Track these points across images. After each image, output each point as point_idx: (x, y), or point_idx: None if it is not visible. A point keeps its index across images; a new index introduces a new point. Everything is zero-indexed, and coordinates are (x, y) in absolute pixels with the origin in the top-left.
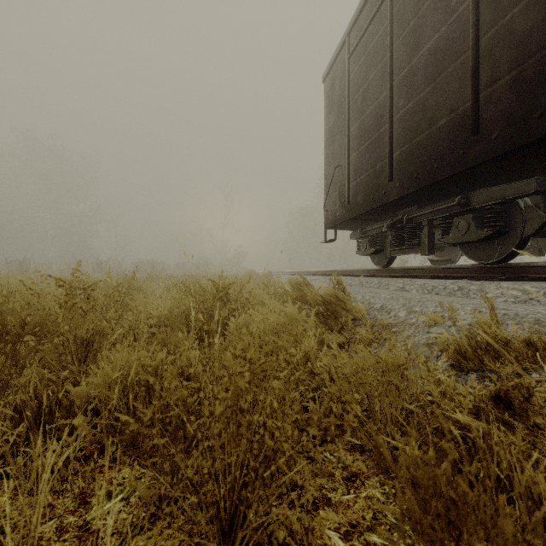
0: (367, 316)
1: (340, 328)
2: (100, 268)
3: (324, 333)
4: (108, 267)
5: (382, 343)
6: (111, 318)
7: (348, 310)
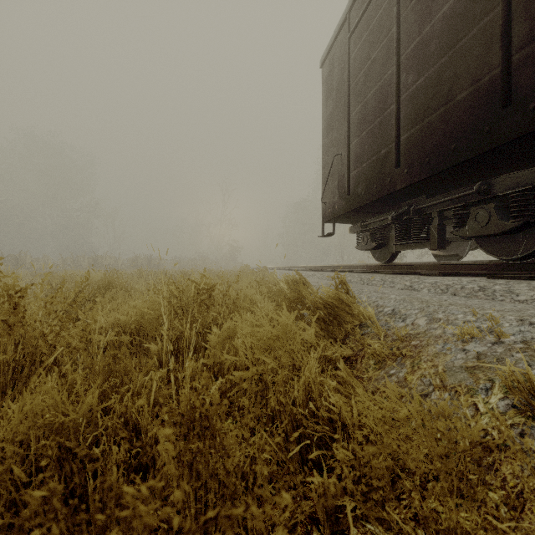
0: (378, 323)
1: (344, 336)
2: (96, 263)
3: (328, 348)
4: (104, 262)
5: (401, 361)
6: (47, 334)
7: (353, 314)
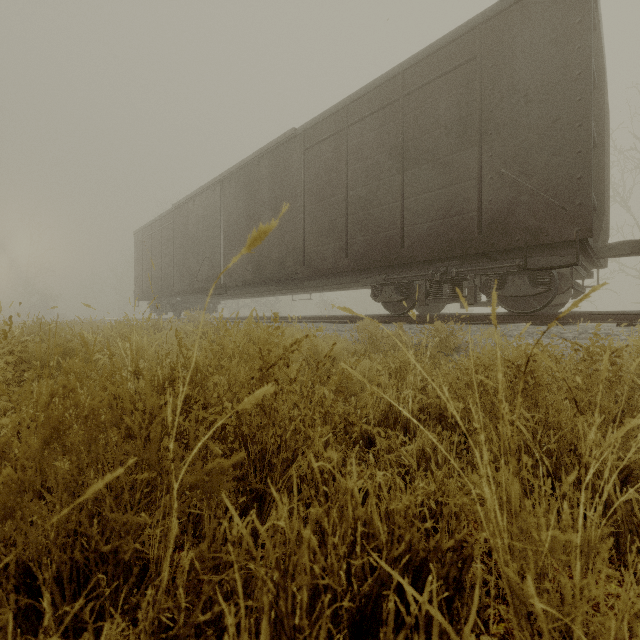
0: None
1: None
2: None
3: None
4: None
5: None
6: None
7: None
